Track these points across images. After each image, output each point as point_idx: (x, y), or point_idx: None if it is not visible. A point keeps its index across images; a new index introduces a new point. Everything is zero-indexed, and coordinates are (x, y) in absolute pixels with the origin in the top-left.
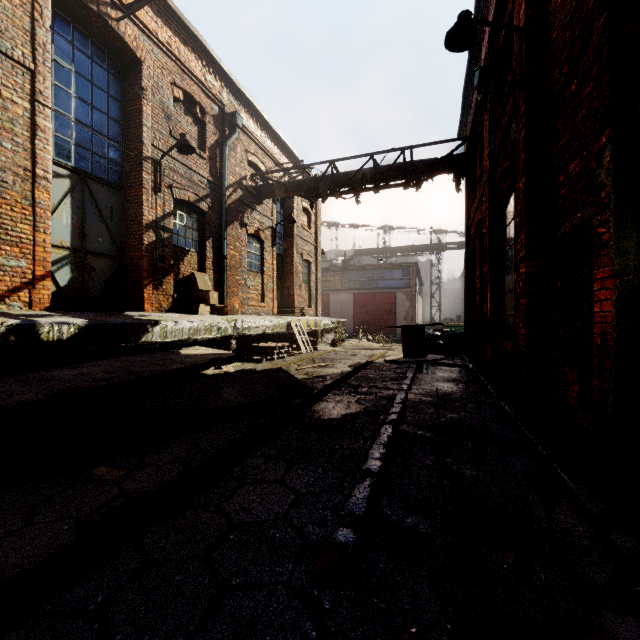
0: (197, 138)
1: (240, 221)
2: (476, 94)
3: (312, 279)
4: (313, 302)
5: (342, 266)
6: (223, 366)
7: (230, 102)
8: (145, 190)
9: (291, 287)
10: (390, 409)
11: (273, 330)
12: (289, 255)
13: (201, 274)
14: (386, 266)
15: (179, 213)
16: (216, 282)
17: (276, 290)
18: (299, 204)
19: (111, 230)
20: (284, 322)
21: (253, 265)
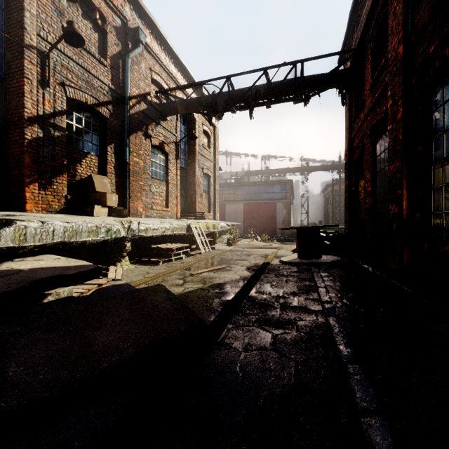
0: (97, 45)
1: (144, 132)
2: None
3: (211, 190)
4: (212, 209)
5: (235, 182)
6: (111, 271)
7: (133, 18)
8: (27, 80)
9: (193, 195)
10: (352, 388)
11: (173, 232)
12: (192, 169)
13: (100, 176)
14: (268, 182)
15: (76, 115)
16: (118, 186)
17: (180, 198)
18: (200, 127)
19: None
20: (184, 224)
21: (158, 174)
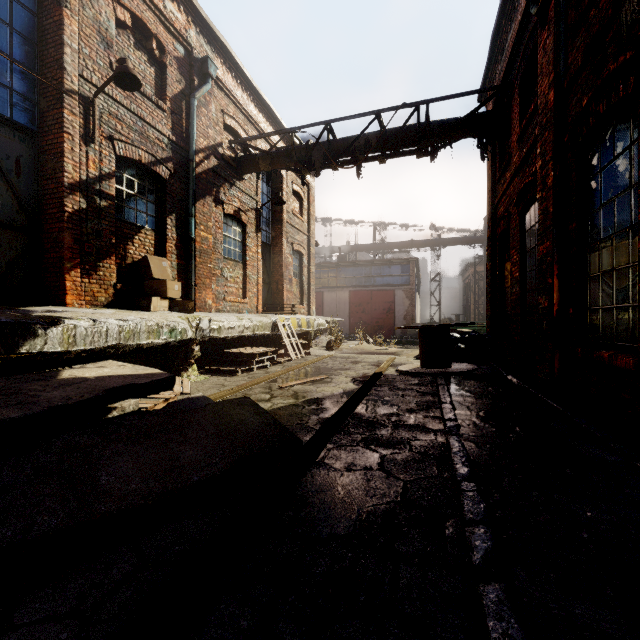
0: (154, 83)
1: (214, 197)
2: (517, 23)
3: (304, 273)
4: (305, 299)
5: (337, 262)
6: (177, 383)
7: (200, 45)
8: (68, 136)
9: (280, 281)
10: (461, 503)
11: (254, 331)
12: (277, 244)
13: (157, 258)
14: (384, 262)
15: (127, 177)
16: (181, 270)
17: (262, 284)
18: (289, 186)
19: (17, 191)
20: (269, 321)
21: (232, 253)
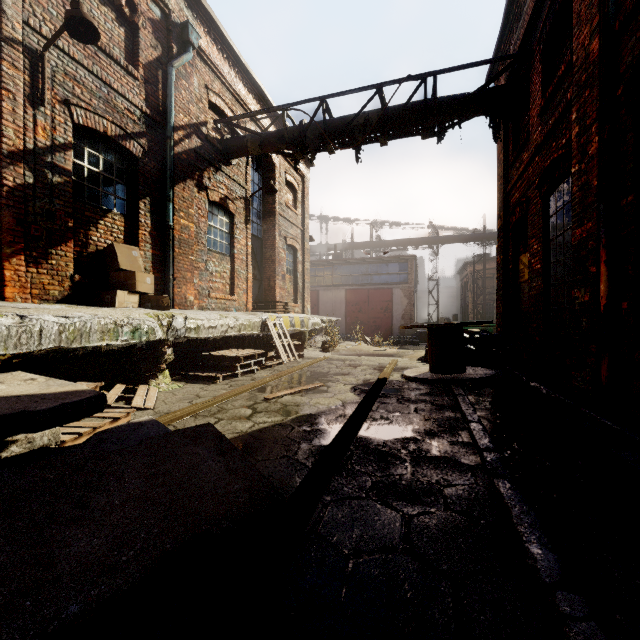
0: (124, 46)
1: (197, 181)
2: None
3: (298, 269)
4: (300, 297)
5: (333, 259)
6: (140, 394)
7: (180, 9)
8: (8, 94)
9: (272, 277)
10: None
11: (240, 331)
12: (269, 238)
13: (126, 247)
14: (381, 259)
15: (89, 151)
16: (157, 262)
17: (253, 281)
18: (282, 176)
19: None
20: (257, 320)
21: (218, 244)
